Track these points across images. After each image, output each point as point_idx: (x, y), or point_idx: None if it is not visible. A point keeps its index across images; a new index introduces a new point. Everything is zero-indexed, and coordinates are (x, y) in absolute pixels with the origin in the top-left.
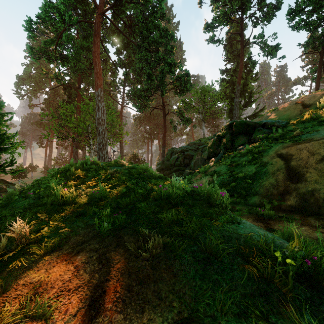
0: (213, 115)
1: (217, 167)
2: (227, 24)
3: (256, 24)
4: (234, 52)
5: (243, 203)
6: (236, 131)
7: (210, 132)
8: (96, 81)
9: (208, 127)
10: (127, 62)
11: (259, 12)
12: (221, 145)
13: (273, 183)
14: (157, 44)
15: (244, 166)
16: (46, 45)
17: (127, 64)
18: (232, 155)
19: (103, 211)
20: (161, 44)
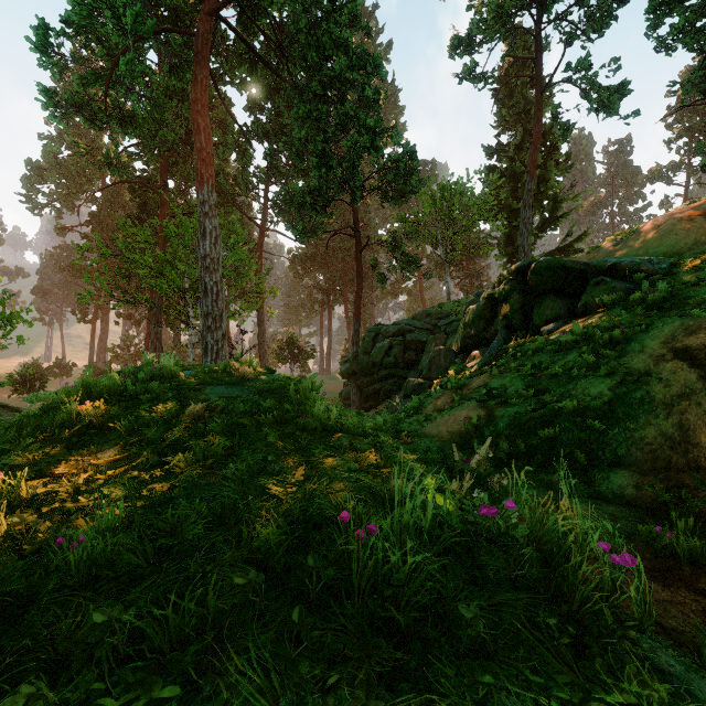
0: (469, 250)
1: (495, 378)
2: (504, 35)
3: (571, 39)
4: (516, 106)
5: (585, 491)
6: (536, 287)
7: (462, 289)
8: (200, 169)
9: (456, 278)
10: (274, 129)
11: (579, 9)
12: (499, 319)
13: (671, 434)
14: (342, 84)
15: (573, 380)
16: (84, 86)
17: (273, 132)
18: (533, 348)
19: (45, 692)
20: (350, 85)
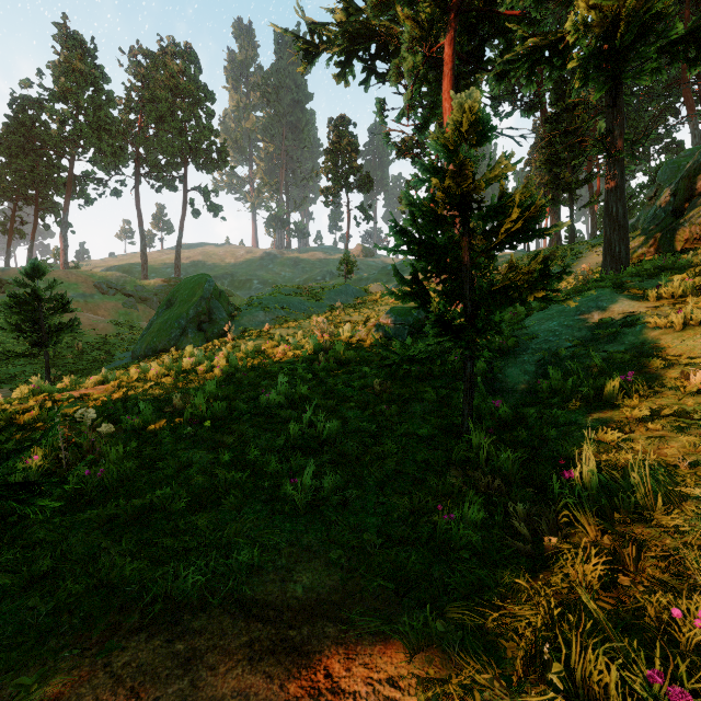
0: None
1: None
2: None
3: None
4: None
5: None
6: None
7: None
8: None
9: None
10: None
11: None
12: None
13: None
14: None
15: None
16: None
17: None
18: None
19: None
20: None
